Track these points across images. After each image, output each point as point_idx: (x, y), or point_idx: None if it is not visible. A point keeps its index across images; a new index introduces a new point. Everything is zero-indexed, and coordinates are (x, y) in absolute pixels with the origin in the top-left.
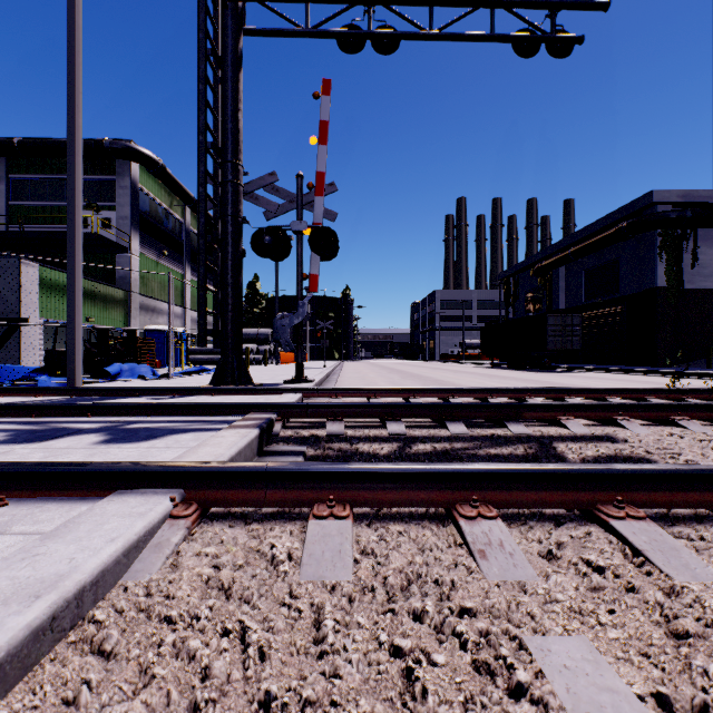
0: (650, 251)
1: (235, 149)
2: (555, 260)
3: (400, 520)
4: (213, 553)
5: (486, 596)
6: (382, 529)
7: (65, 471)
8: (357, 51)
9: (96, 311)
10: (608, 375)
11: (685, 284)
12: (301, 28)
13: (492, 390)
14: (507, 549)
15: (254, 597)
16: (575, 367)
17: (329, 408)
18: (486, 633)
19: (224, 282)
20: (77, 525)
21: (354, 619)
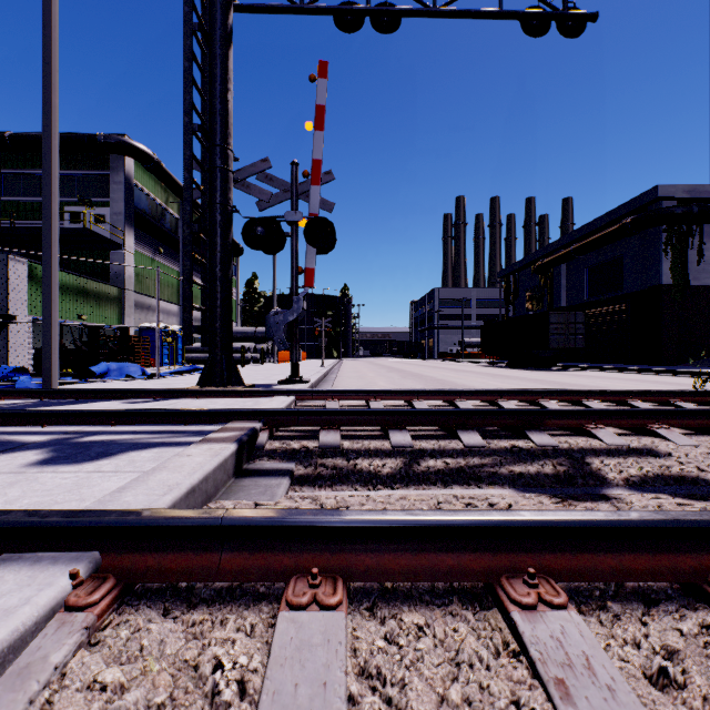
0: (654, 247)
1: (224, 132)
2: (556, 257)
3: (418, 602)
4: (114, 684)
5: None
6: (392, 623)
7: None
8: (355, 30)
9: (89, 309)
10: (614, 375)
11: (691, 281)
12: (295, 4)
13: (503, 392)
14: (601, 678)
15: None
16: (578, 365)
17: (323, 415)
18: None
19: (212, 275)
20: None
21: None
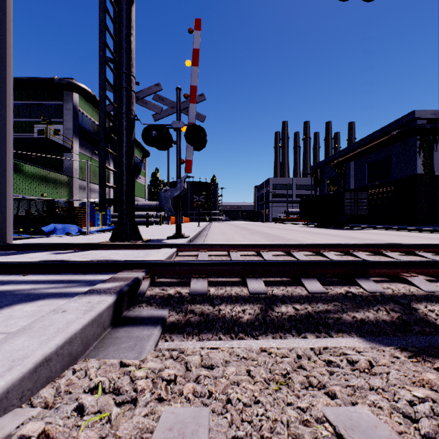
0: (412, 150)
1: (128, 64)
2: (348, 157)
3: None
4: None
5: None
6: None
7: None
8: None
9: (48, 189)
10: (388, 232)
11: (435, 172)
12: None
13: (325, 245)
14: None
15: None
16: (363, 226)
17: (194, 265)
18: None
19: (120, 163)
20: None
21: None
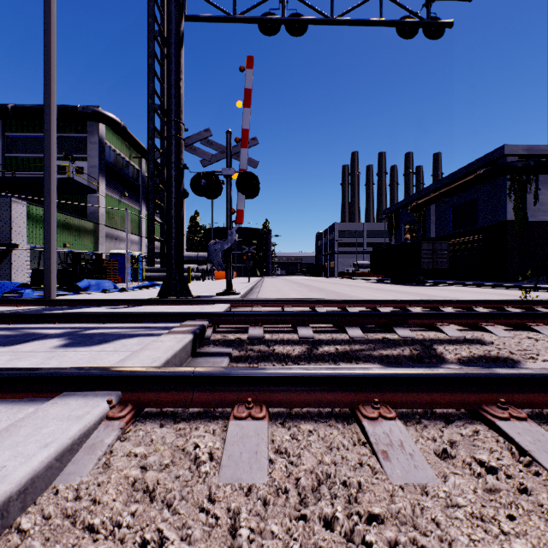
0: (501, 192)
1: (177, 110)
2: (427, 199)
3: (310, 419)
4: (142, 453)
5: (391, 501)
6: (294, 428)
7: (16, 376)
8: (274, 34)
9: (71, 239)
10: (470, 289)
11: (529, 218)
12: (230, 15)
13: (381, 301)
14: (407, 450)
15: (174, 502)
16: (443, 282)
17: (251, 316)
18: (395, 544)
19: (169, 215)
20: (18, 429)
21: (268, 528)
